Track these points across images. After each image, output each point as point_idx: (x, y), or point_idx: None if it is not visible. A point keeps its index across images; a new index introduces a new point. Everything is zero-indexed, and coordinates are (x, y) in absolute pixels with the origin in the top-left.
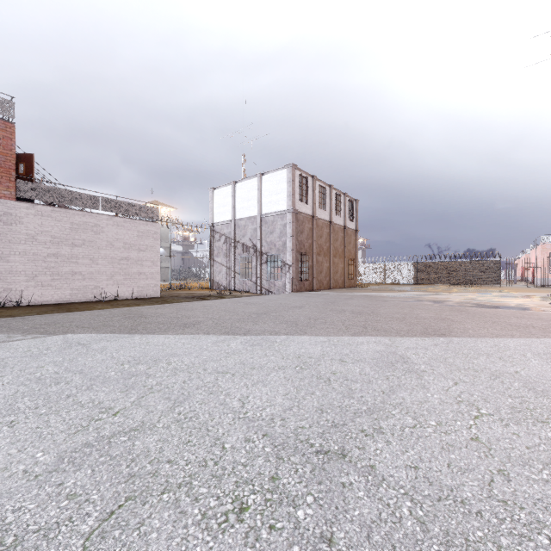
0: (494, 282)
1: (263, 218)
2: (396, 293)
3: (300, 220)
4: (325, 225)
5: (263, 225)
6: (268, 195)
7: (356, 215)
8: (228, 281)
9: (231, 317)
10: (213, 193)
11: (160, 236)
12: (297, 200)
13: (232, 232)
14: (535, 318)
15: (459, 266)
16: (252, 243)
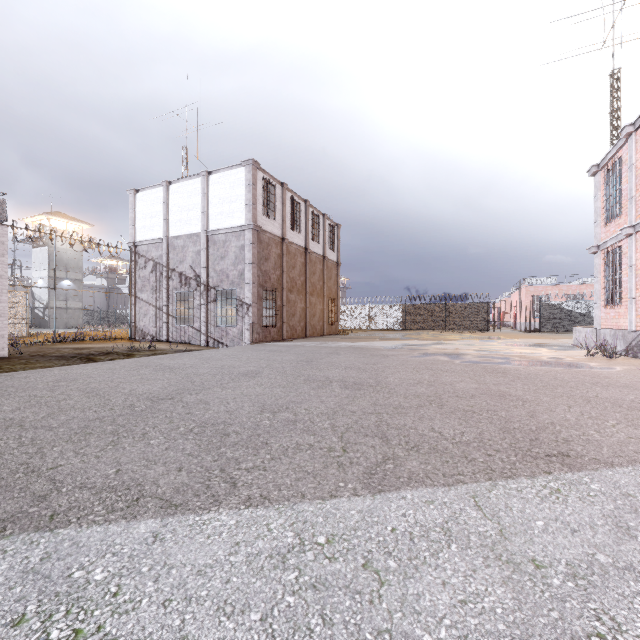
0: (485, 327)
1: (210, 236)
2: (390, 342)
3: (265, 242)
4: (298, 252)
5: (210, 247)
6: (217, 204)
7: (338, 244)
8: (158, 327)
9: (76, 415)
10: (136, 197)
11: (66, 263)
12: (260, 213)
13: (165, 256)
14: (617, 384)
15: (449, 309)
16: (194, 272)
